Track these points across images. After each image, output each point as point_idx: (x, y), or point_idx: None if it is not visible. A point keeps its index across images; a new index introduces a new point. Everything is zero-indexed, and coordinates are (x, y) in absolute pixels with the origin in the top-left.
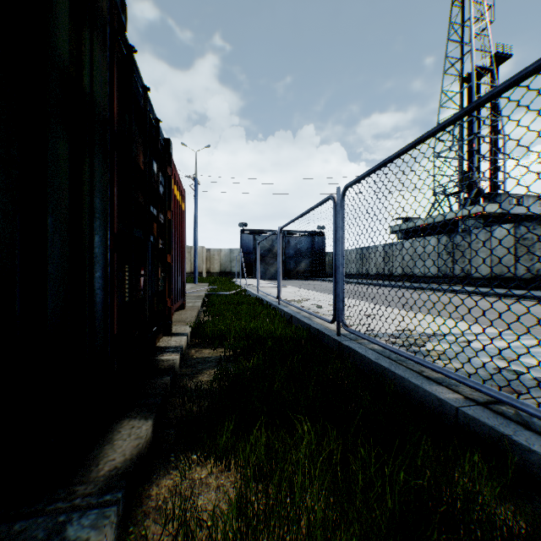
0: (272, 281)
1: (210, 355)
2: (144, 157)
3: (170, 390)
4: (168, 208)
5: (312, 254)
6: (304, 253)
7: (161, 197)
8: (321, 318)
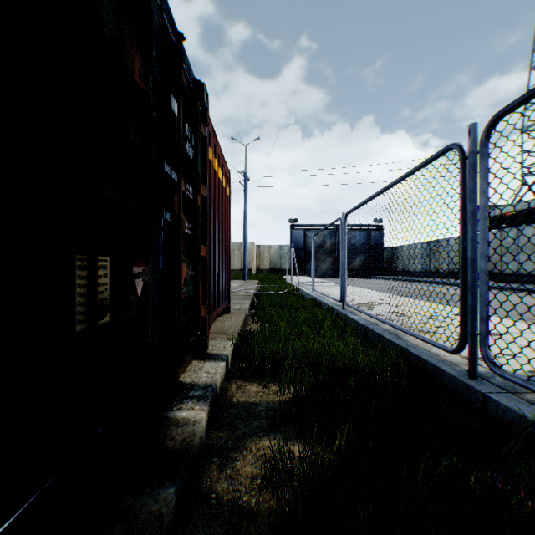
0: (324, 278)
1: (257, 398)
2: (145, 69)
3: (175, 512)
4: (202, 181)
5: (368, 250)
6: (359, 248)
7: (190, 161)
8: (427, 341)
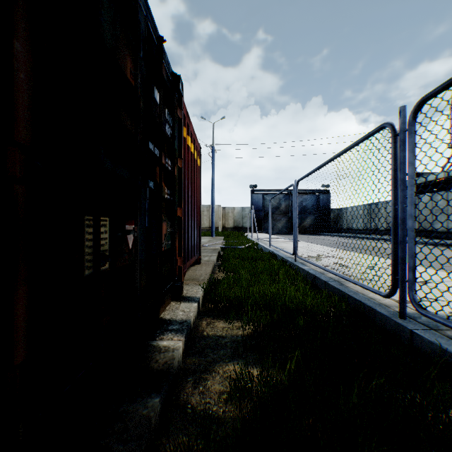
0: (279, 235)
1: (223, 332)
2: (135, 68)
3: (160, 417)
4: (178, 155)
5: (317, 211)
6: (309, 210)
7: (169, 139)
8: (365, 287)
